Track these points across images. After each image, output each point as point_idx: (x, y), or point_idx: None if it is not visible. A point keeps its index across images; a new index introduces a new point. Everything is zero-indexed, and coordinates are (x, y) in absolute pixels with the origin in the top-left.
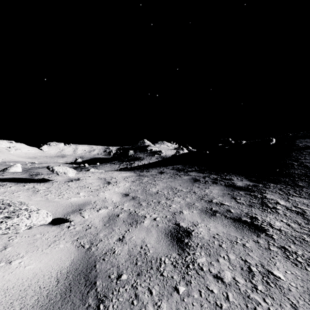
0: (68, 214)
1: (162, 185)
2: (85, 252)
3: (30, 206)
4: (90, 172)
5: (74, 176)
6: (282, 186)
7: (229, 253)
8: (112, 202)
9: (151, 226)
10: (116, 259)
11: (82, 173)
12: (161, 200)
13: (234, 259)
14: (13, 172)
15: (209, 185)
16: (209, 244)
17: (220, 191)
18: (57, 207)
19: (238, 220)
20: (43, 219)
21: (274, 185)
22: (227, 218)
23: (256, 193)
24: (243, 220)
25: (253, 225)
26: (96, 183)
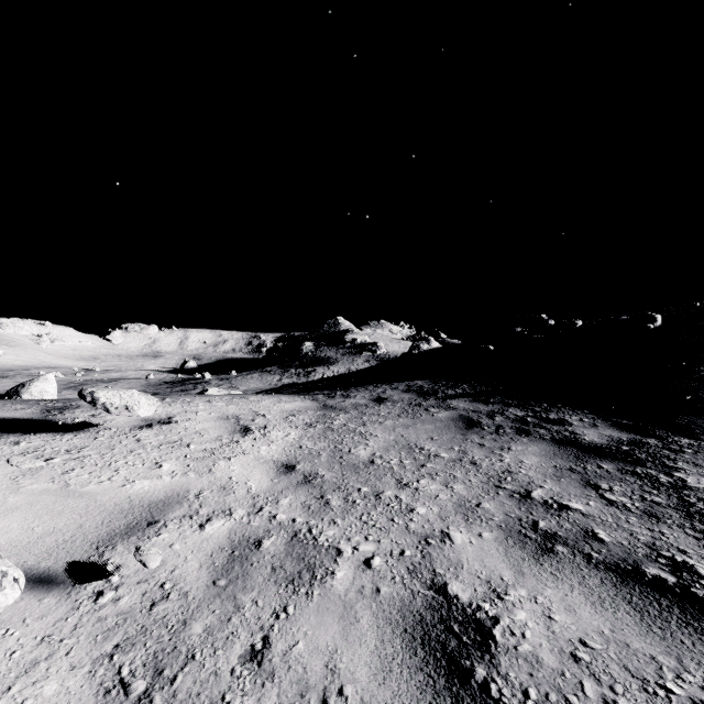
0: (109, 543)
1: (382, 438)
2: None
3: None
4: (204, 399)
5: (160, 412)
6: None
7: None
8: (248, 494)
9: (358, 596)
10: None
11: (182, 403)
12: (382, 487)
13: None
14: (5, 403)
15: (508, 439)
16: (567, 699)
17: (545, 459)
18: (85, 513)
19: (634, 575)
20: None
21: (693, 443)
22: (596, 567)
23: (652, 471)
24: (651, 578)
25: (694, 602)
26: (211, 433)
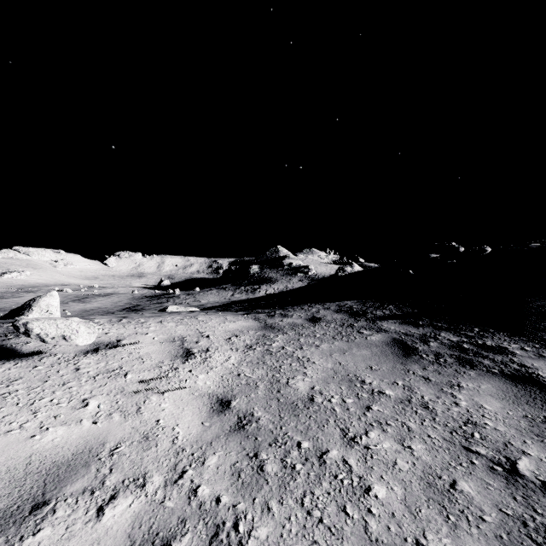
0: None
1: (320, 366)
2: None
3: None
4: (157, 319)
5: (112, 334)
6: None
7: None
8: (171, 447)
9: None
10: None
11: (136, 324)
12: (326, 443)
13: None
14: None
15: (453, 371)
16: None
17: (508, 403)
18: None
19: None
20: None
21: None
22: None
23: None
24: None
25: None
26: (153, 358)
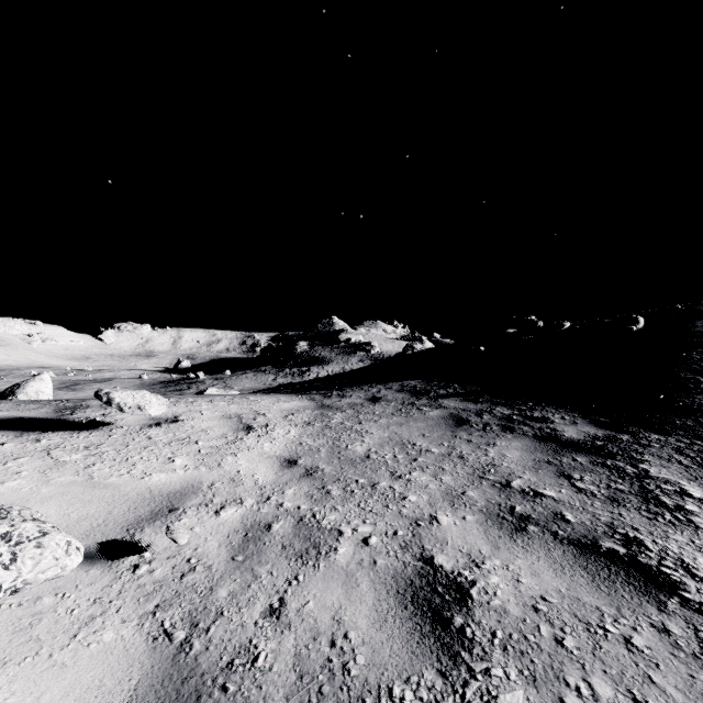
0: (137, 526)
1: (377, 435)
2: (173, 656)
3: (20, 523)
4: (206, 399)
5: (166, 411)
6: (682, 440)
7: (592, 674)
8: (255, 485)
9: (358, 567)
10: (260, 690)
11: (186, 403)
12: (378, 479)
13: (612, 698)
14: (19, 403)
15: (494, 435)
16: (526, 637)
17: (526, 453)
18: (112, 502)
19: (592, 548)
20: (54, 564)
21: (661, 439)
22: (560, 542)
23: (620, 463)
24: (606, 550)
25: (638, 567)
26: (217, 431)
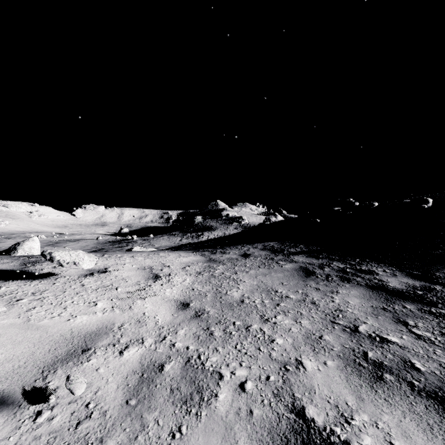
0: (52, 367)
1: (249, 283)
2: None
3: None
4: (129, 255)
5: (100, 264)
6: None
7: None
8: (155, 326)
9: (236, 417)
10: None
11: (115, 258)
12: (250, 322)
13: None
14: None
15: (335, 284)
16: None
17: (364, 300)
18: (38, 343)
19: None
20: None
21: None
22: (419, 394)
23: (443, 311)
24: None
25: None
26: (133, 279)
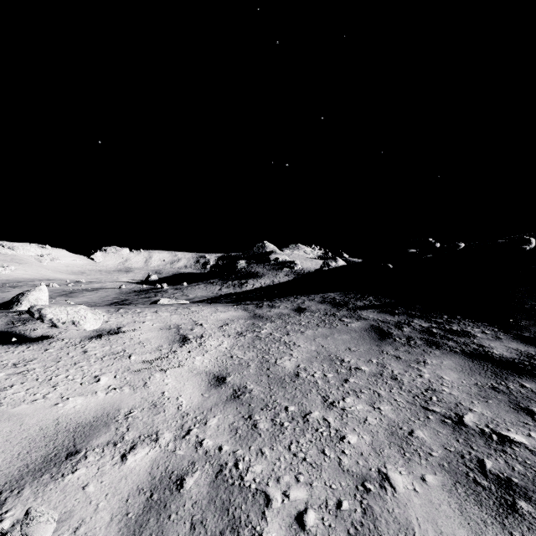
0: (16, 485)
1: (305, 349)
2: None
3: None
4: (152, 309)
5: (112, 322)
6: None
7: None
8: (177, 412)
9: None
10: None
11: (133, 314)
12: (309, 406)
13: None
14: None
15: (421, 351)
16: None
17: (463, 375)
18: (5, 442)
19: None
20: None
21: None
22: None
23: None
24: None
25: None
26: (153, 343)
